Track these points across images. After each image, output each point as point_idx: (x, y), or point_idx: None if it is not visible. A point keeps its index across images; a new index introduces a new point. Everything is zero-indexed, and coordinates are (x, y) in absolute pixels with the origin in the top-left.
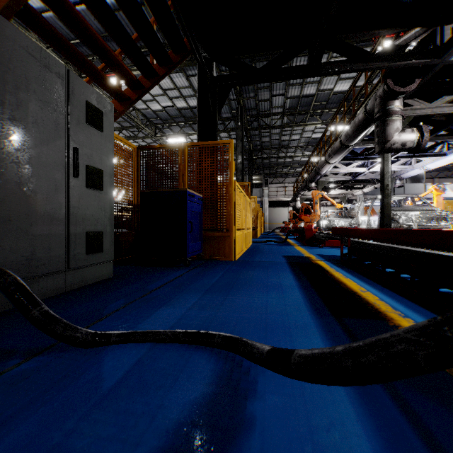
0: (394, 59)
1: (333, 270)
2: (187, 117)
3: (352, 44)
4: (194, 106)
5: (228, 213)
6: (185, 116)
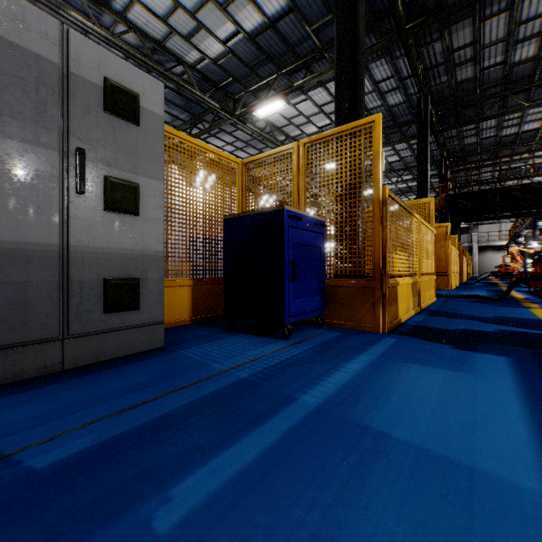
0: (528, 215)
1: (499, 283)
2: (403, 191)
3: (541, 157)
4: (412, 185)
5: (460, 266)
6: (402, 190)
